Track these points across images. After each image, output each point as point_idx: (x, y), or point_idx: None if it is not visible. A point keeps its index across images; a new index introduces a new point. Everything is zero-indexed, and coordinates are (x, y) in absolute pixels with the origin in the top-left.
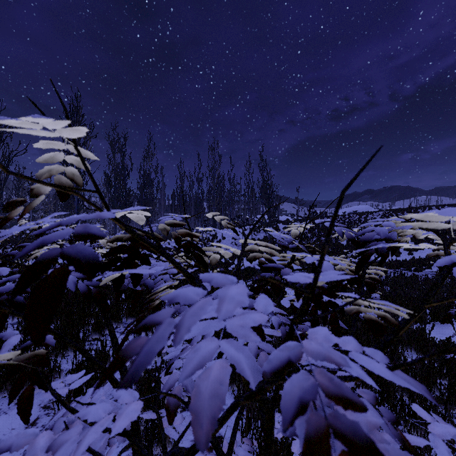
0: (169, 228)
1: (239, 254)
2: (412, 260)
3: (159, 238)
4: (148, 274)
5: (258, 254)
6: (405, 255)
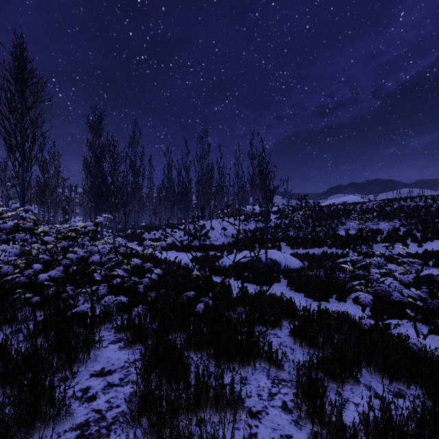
0: None
1: None
2: (426, 253)
3: None
4: None
5: None
6: (414, 247)
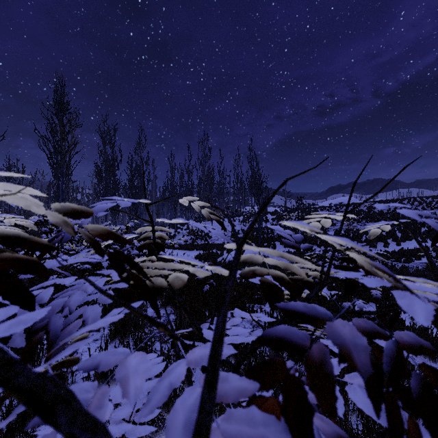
0: (68, 220)
1: (224, 272)
2: (401, 251)
3: (41, 243)
4: (62, 303)
5: (261, 269)
6: (393, 246)
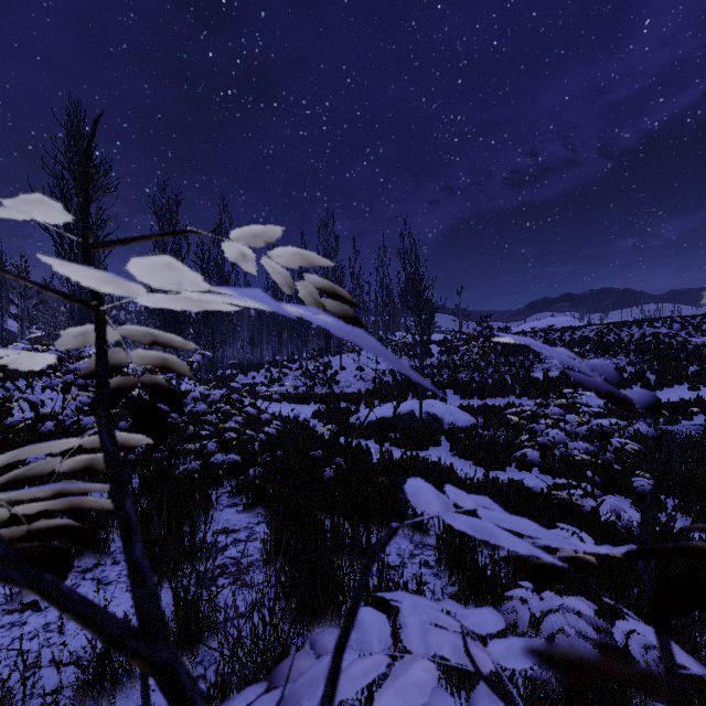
0: None
1: None
2: None
3: None
4: None
5: None
6: None
